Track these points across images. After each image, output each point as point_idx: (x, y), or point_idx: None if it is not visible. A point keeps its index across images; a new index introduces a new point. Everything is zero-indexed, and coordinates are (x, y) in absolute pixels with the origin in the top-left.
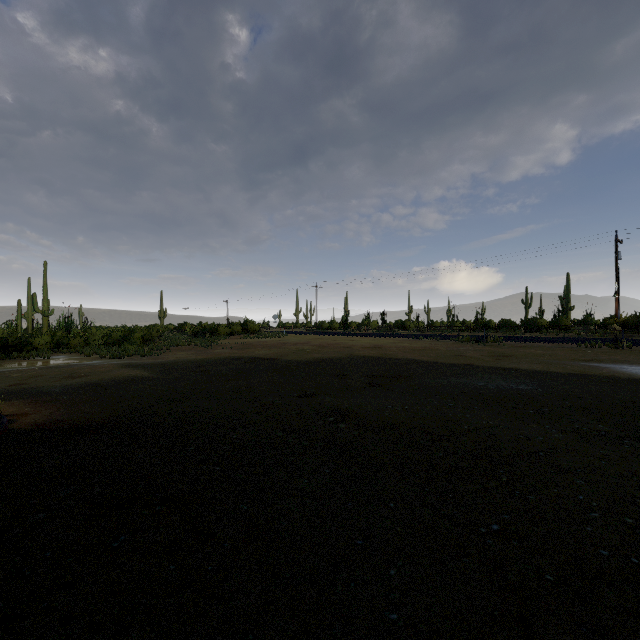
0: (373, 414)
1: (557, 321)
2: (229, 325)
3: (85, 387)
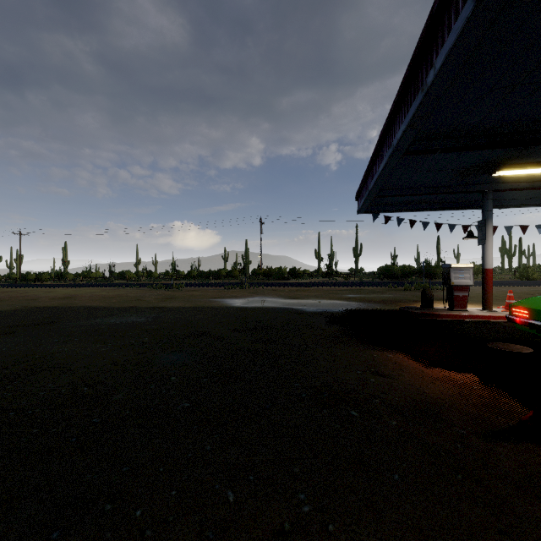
0: None
1: (231, 272)
2: None
3: None
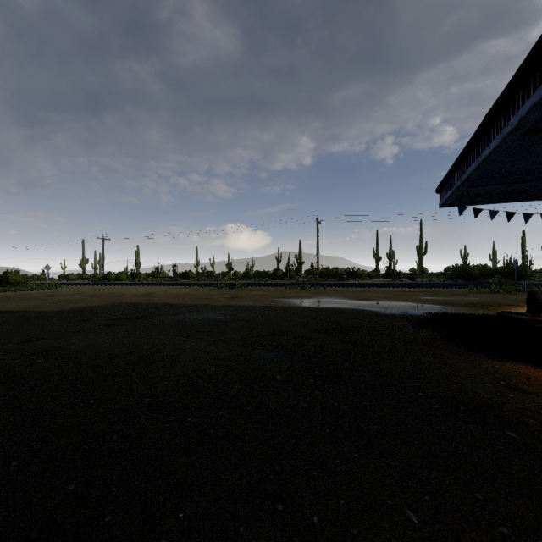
0: (80, 348)
1: (287, 272)
2: None
3: None
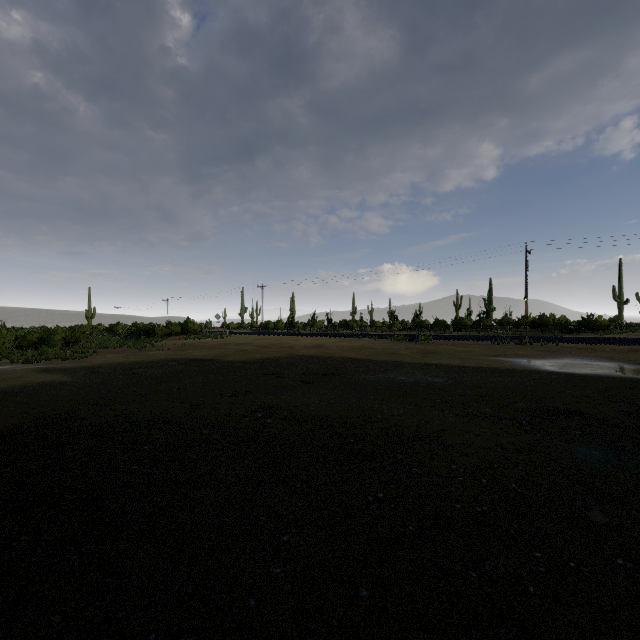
0: (300, 409)
1: (479, 321)
2: (167, 325)
3: None
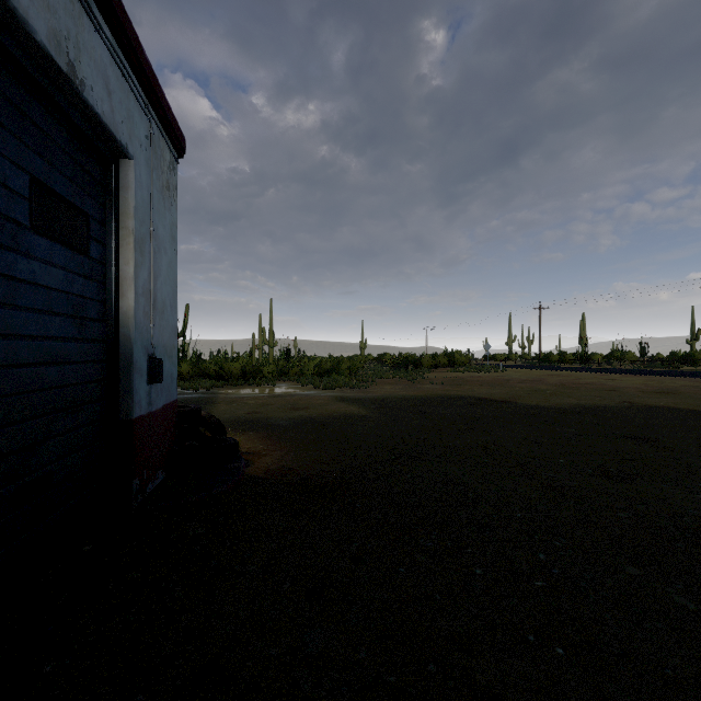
0: None
1: None
2: (433, 356)
3: (307, 423)
